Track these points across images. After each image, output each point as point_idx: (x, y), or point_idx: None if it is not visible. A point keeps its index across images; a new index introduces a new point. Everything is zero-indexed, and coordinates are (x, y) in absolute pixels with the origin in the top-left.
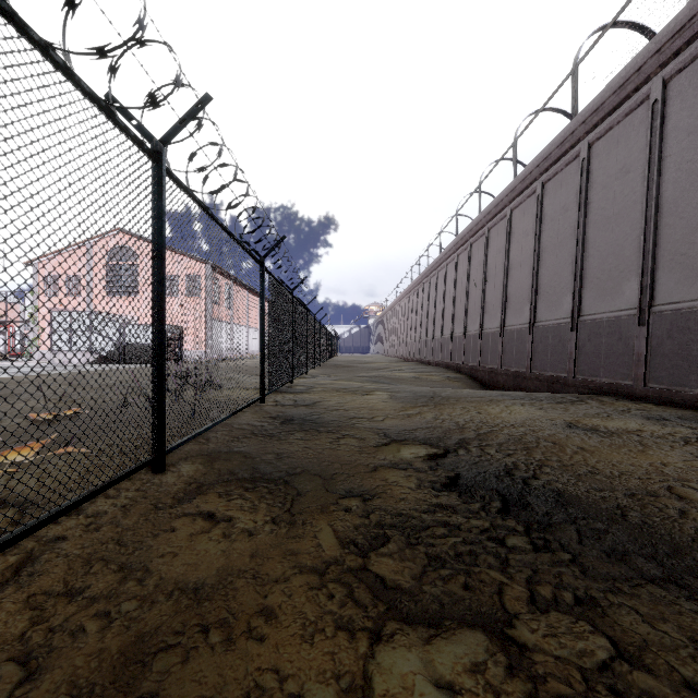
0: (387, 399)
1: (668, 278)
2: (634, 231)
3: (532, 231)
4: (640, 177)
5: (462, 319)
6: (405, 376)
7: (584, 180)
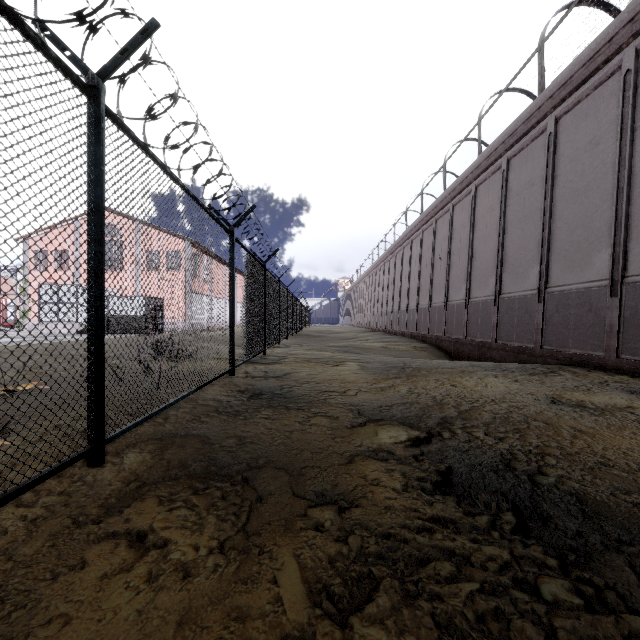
0: (358, 370)
1: None
2: (604, 203)
3: (497, 206)
4: (611, 148)
5: (428, 291)
6: (373, 346)
7: (550, 154)
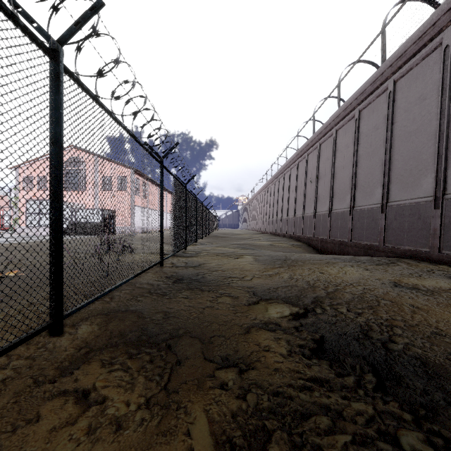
0: (253, 262)
1: None
2: (429, 141)
3: (352, 144)
4: (434, 102)
5: (302, 205)
6: (263, 244)
7: (390, 107)
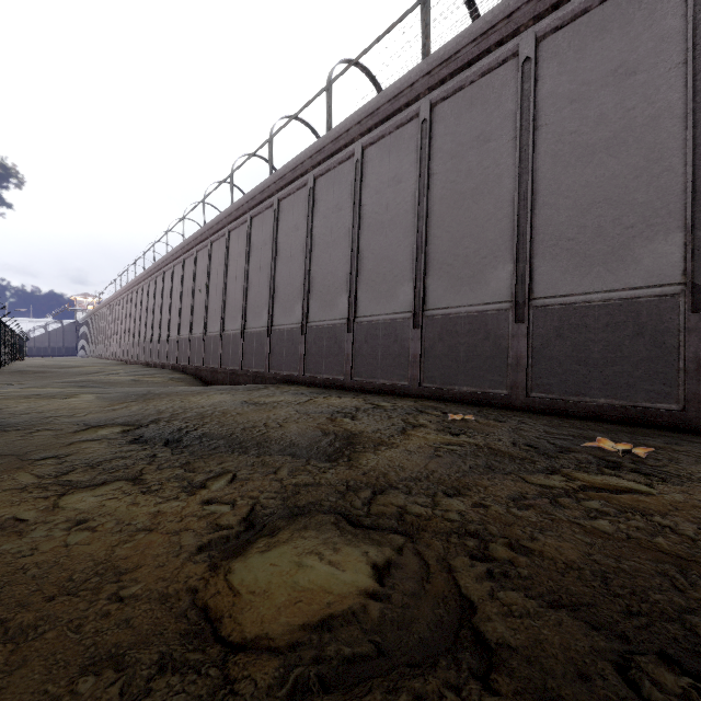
0: (94, 400)
1: (315, 305)
2: (301, 271)
3: (244, 254)
4: (304, 235)
5: (189, 321)
6: (122, 379)
7: (276, 225)
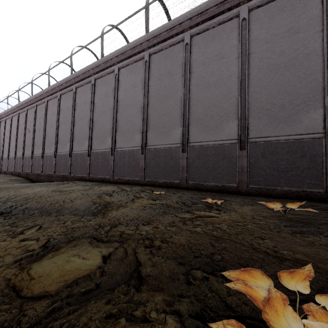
0: None
1: (95, 142)
2: (87, 124)
3: (56, 113)
4: (89, 107)
5: (22, 148)
6: None
7: (74, 100)
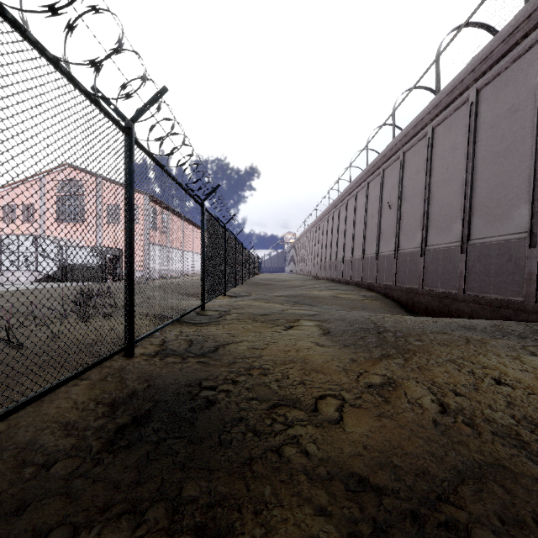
0: (322, 339)
1: None
2: None
3: (462, 144)
4: None
5: (374, 240)
6: (323, 296)
7: None
